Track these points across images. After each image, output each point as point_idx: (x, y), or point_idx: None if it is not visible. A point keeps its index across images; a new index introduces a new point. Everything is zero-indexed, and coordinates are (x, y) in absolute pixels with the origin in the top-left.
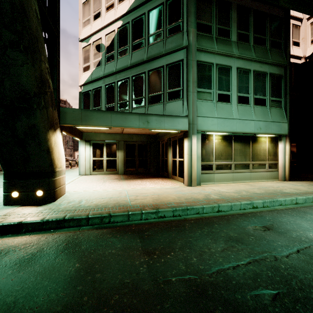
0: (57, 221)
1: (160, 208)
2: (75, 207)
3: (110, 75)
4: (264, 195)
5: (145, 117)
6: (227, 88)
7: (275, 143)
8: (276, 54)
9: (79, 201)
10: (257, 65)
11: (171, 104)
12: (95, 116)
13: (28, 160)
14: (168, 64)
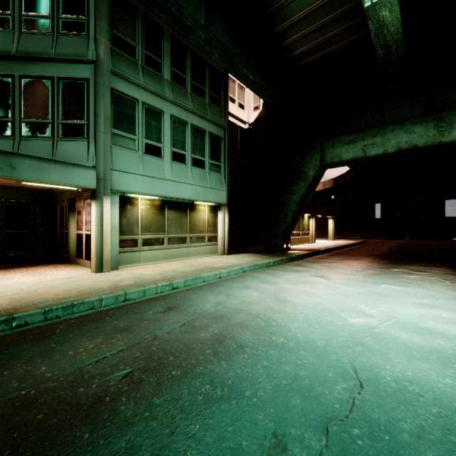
0: None
1: (19, 311)
2: None
3: None
4: (191, 273)
5: (5, 157)
6: (158, 138)
7: (215, 212)
8: (216, 112)
9: None
10: (195, 119)
11: (68, 145)
12: None
13: None
14: (63, 78)
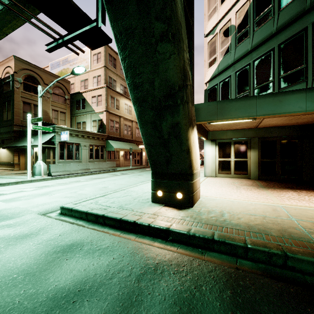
0: (204, 239)
1: None
2: (219, 222)
3: (242, 57)
4: None
5: None
6: None
7: None
8: None
9: (220, 212)
10: None
11: None
12: (233, 107)
13: (170, 160)
14: None
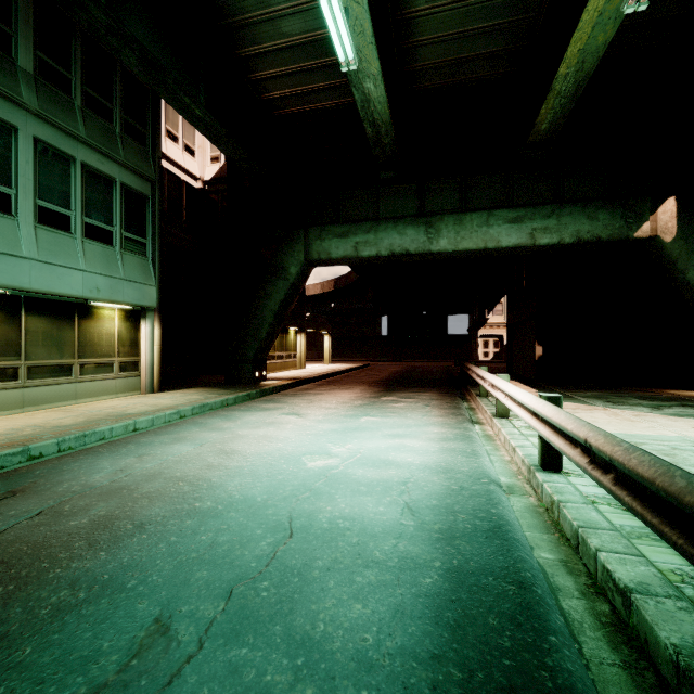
0: None
1: None
2: None
3: None
4: (75, 428)
5: None
6: (3, 176)
7: (135, 321)
8: (136, 152)
9: None
10: (93, 156)
11: None
12: None
13: None
14: None
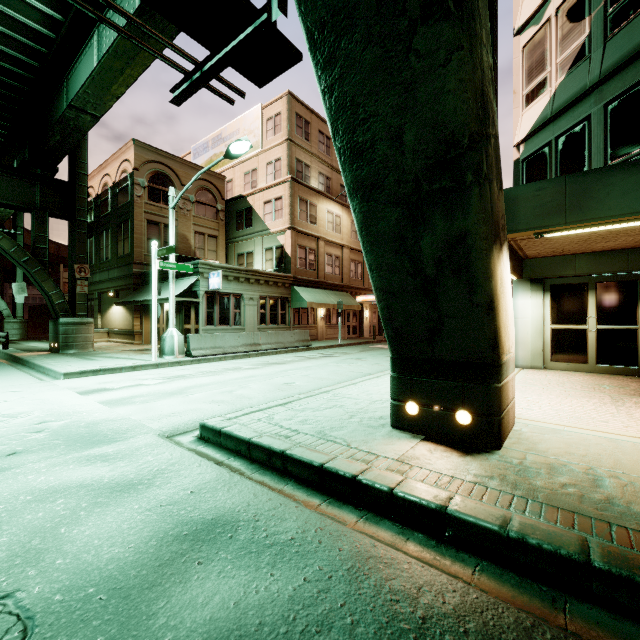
0: (558, 557)
1: None
2: (591, 504)
3: (627, 62)
4: None
5: None
6: None
7: None
8: None
9: (585, 472)
10: None
11: None
12: (617, 186)
13: (439, 330)
14: None
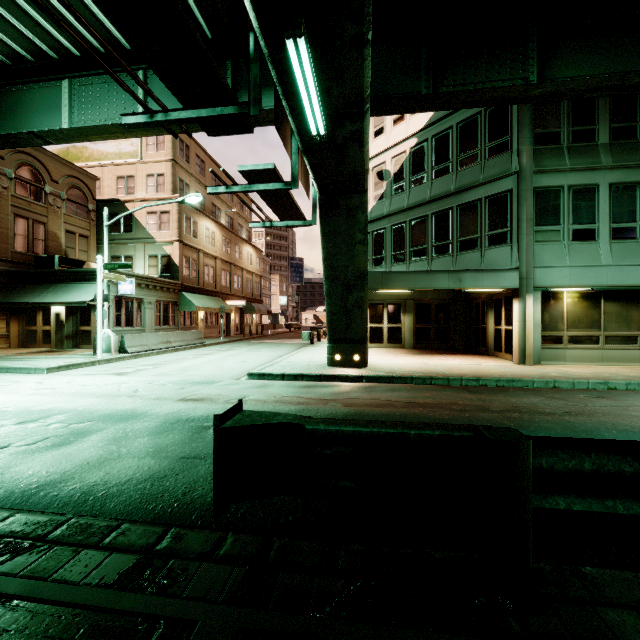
0: (388, 377)
1: (481, 377)
2: (393, 371)
3: (399, 212)
4: (638, 378)
5: (456, 274)
6: (590, 219)
7: None
8: None
9: (390, 368)
10: None
11: (493, 252)
12: (397, 278)
13: (349, 327)
14: (489, 196)
